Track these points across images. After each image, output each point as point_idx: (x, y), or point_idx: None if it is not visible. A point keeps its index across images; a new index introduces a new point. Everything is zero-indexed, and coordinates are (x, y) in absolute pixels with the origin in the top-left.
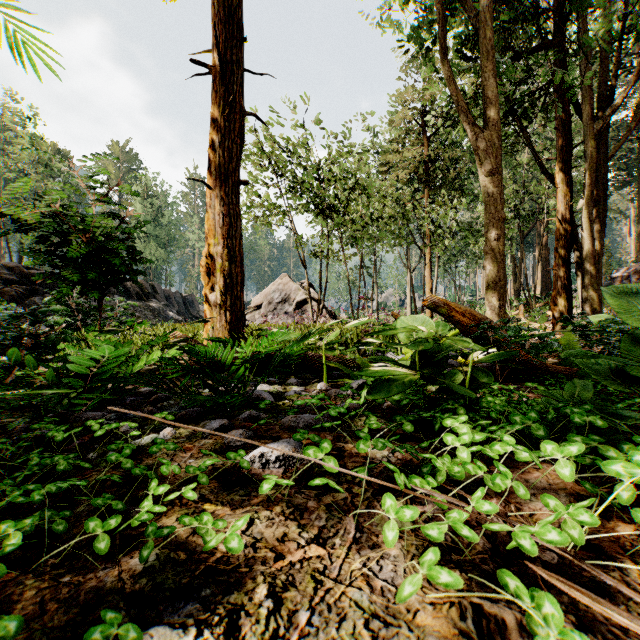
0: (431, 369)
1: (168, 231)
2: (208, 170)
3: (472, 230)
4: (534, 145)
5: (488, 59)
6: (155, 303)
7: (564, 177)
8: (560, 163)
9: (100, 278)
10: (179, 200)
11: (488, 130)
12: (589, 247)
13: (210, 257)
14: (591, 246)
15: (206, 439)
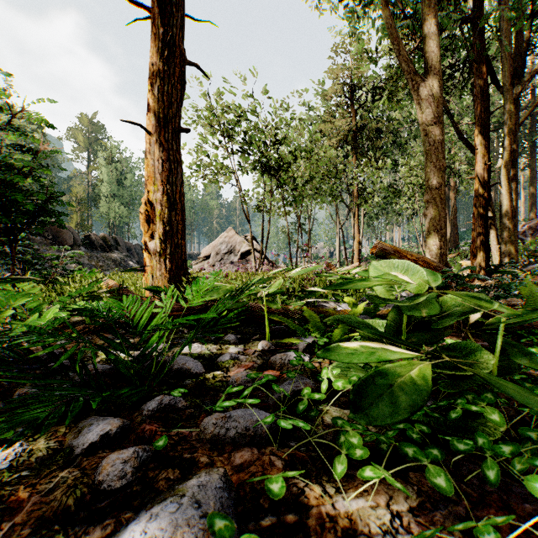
0: (420, 337)
1: (130, 192)
2: (147, 115)
3: (394, 190)
4: (452, 113)
5: (430, 7)
6: (117, 254)
7: (483, 139)
8: (479, 127)
9: (5, 219)
10: (140, 165)
11: (429, 79)
12: (507, 202)
13: (150, 204)
14: (509, 201)
15: (68, 468)
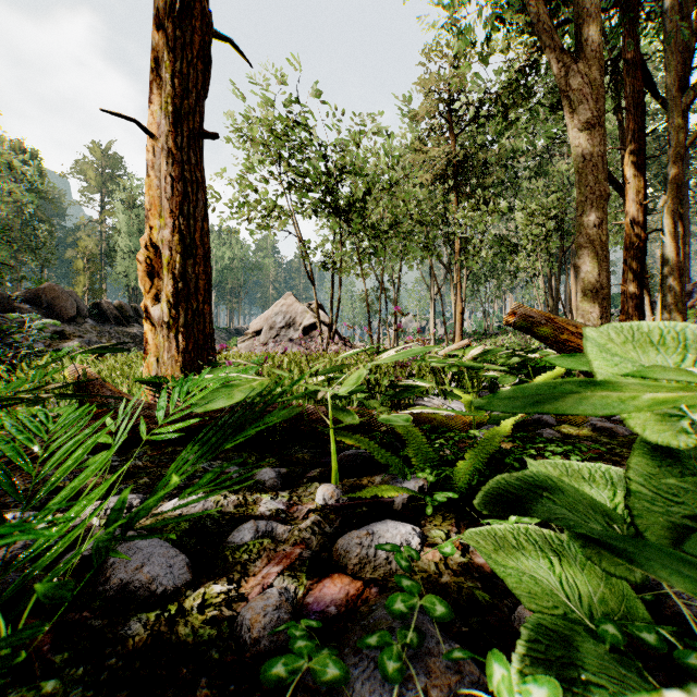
0: None
1: None
2: (150, 109)
3: (509, 244)
4: None
5: None
6: (137, 328)
7: (636, 170)
8: (631, 152)
9: None
10: None
11: (584, 59)
12: (672, 256)
13: (153, 248)
14: (675, 254)
15: None
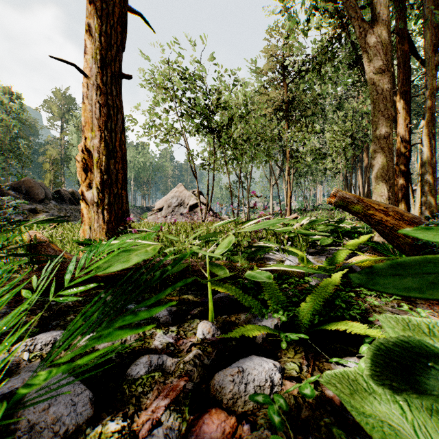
0: None
1: None
2: (85, 57)
3: (321, 153)
4: None
5: None
6: None
7: (404, 104)
8: (401, 93)
9: None
10: None
11: (377, 26)
12: (428, 160)
13: (87, 151)
14: (430, 159)
15: None
